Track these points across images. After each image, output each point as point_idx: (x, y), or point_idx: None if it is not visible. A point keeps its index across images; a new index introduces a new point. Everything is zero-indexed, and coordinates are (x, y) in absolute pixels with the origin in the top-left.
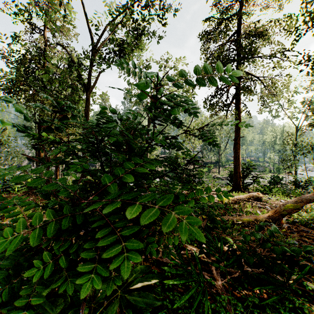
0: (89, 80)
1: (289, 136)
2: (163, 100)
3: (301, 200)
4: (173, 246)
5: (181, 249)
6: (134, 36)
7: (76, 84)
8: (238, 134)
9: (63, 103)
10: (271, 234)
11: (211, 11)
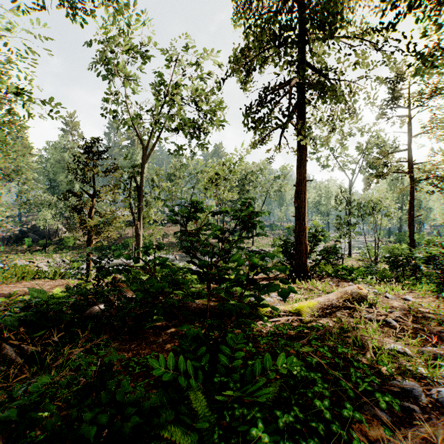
0: None
1: (343, 192)
2: None
3: None
4: None
5: None
6: None
7: None
8: (303, 175)
9: None
10: None
11: None
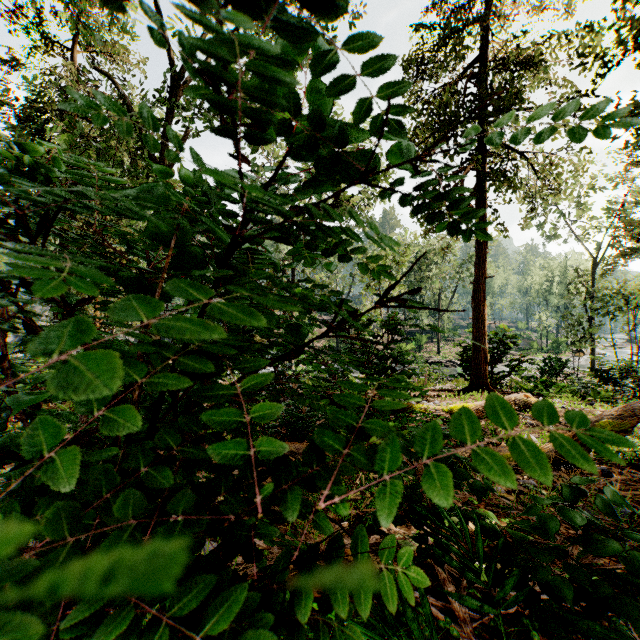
0: (163, 149)
1: (580, 277)
2: (330, 119)
3: (631, 412)
4: (349, 524)
5: (368, 533)
6: None
7: (140, 165)
8: (482, 271)
9: (37, 149)
10: (606, 510)
11: (424, 15)
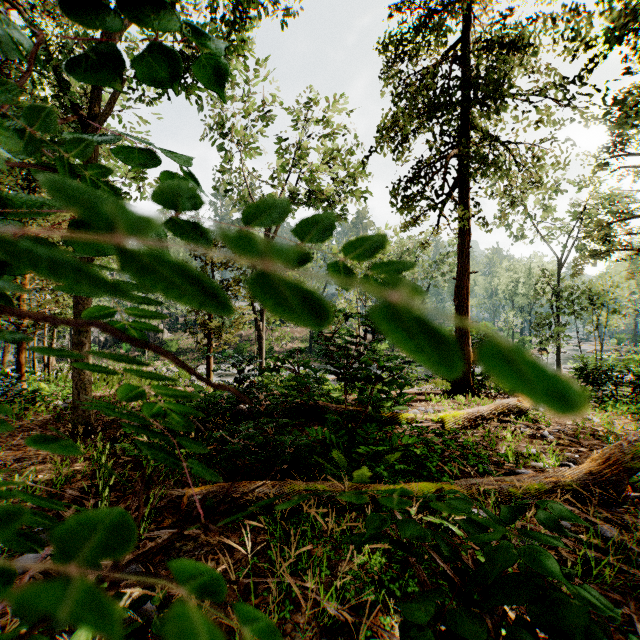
0: (95, 104)
1: (547, 277)
2: None
3: None
4: (334, 632)
5: None
6: (227, 22)
7: None
8: (466, 266)
9: None
10: None
11: None
